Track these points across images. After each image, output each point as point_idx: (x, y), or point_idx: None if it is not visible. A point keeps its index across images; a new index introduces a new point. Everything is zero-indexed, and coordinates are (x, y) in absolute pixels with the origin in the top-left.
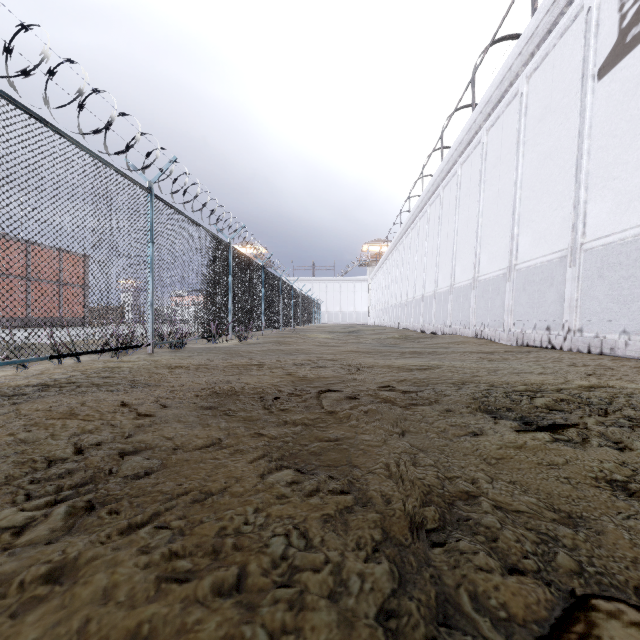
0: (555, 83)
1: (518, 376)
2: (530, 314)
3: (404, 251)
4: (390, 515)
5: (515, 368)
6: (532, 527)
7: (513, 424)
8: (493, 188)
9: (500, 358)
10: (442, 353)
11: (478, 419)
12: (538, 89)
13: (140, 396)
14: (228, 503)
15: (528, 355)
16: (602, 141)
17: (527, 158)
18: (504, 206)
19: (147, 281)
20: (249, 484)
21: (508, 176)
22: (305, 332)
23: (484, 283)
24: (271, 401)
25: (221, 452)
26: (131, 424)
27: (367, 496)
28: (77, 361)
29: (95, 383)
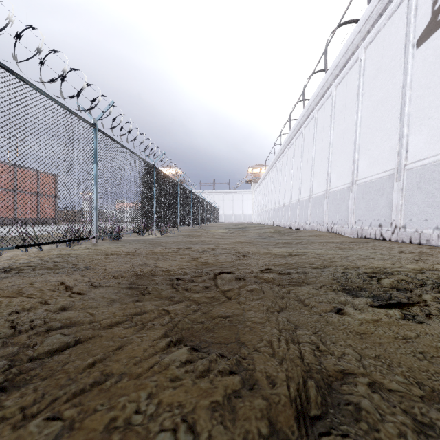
0: (385, 51)
1: (364, 261)
2: (367, 215)
3: (277, 172)
4: (276, 402)
5: (361, 255)
6: (406, 408)
7: (368, 301)
8: (340, 127)
9: (347, 247)
10: (305, 243)
11: (339, 296)
12: (372, 56)
13: (77, 277)
14: (125, 387)
15: (367, 245)
16: (420, 91)
17: (364, 105)
18: (348, 139)
19: (92, 191)
20: (147, 364)
21: (351, 118)
22: (208, 228)
23: (334, 194)
24: (178, 281)
25: (131, 328)
26: (64, 302)
27: (253, 378)
28: (40, 249)
29: (47, 267)
